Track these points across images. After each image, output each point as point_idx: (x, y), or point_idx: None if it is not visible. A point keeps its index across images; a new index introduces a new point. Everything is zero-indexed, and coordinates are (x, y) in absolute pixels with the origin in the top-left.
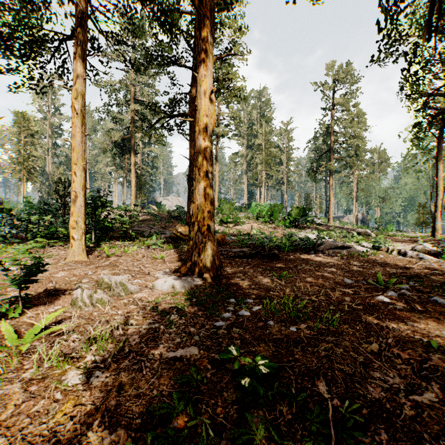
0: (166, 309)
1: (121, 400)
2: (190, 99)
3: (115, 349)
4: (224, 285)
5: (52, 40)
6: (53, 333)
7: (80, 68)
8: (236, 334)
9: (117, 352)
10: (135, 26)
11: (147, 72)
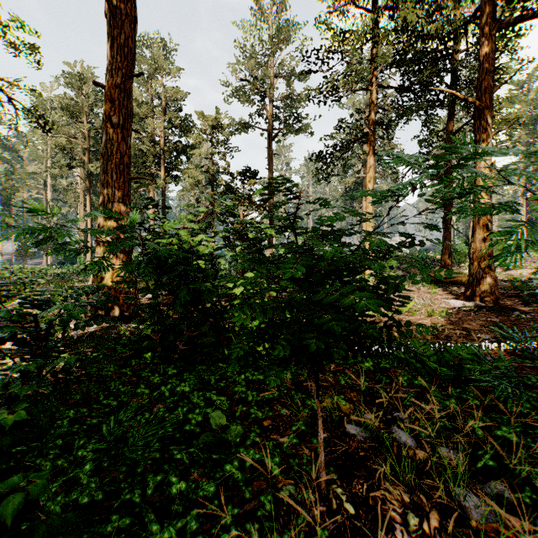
0: (467, 311)
1: (469, 323)
2: (446, 139)
3: (453, 315)
4: (506, 308)
5: (348, 144)
6: (414, 310)
7: (372, 161)
8: (522, 320)
9: (454, 316)
10: (404, 108)
11: (397, 125)
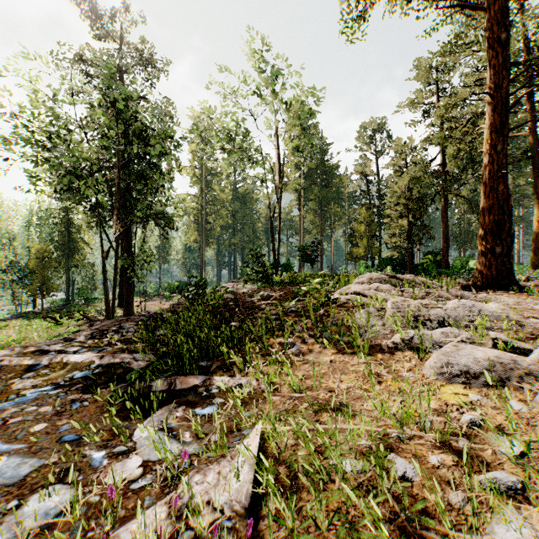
0: None
1: None
2: None
3: None
4: None
5: None
6: None
7: None
8: None
9: None
10: None
11: None
